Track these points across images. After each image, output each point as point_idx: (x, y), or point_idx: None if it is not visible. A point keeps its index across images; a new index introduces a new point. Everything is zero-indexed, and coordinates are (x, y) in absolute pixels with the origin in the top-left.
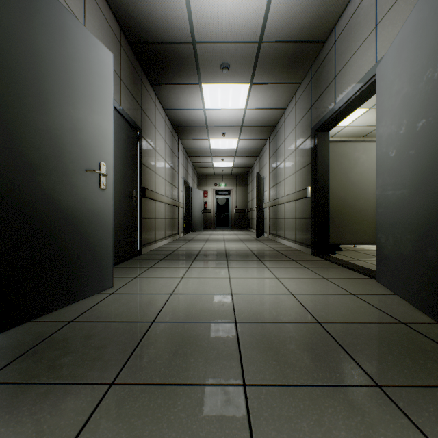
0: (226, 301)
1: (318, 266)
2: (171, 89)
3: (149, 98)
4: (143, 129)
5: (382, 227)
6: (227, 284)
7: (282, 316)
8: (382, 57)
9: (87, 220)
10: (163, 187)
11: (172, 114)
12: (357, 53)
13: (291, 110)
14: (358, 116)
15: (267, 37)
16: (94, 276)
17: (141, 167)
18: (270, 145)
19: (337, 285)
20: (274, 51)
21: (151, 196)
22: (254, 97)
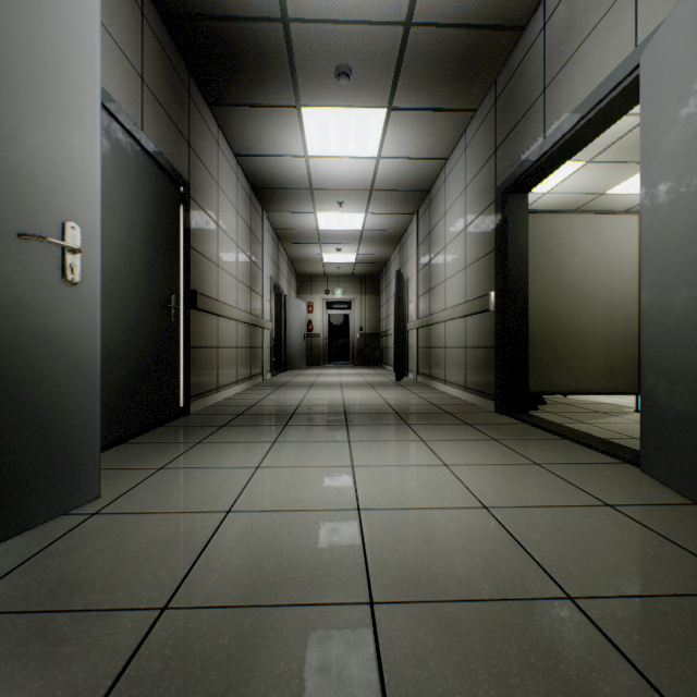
0: (346, 531)
1: (516, 437)
2: (246, 115)
3: (205, 130)
4: (192, 184)
5: (659, 366)
6: (348, 482)
7: (480, 577)
8: (651, 31)
9: (25, 351)
10: (234, 293)
11: (249, 165)
12: (593, 37)
13: (458, 160)
14: (568, 175)
15: (420, 13)
16: (47, 478)
17: (188, 253)
18: (419, 224)
19: (567, 482)
20: (433, 44)
21: (209, 308)
22: (393, 135)
